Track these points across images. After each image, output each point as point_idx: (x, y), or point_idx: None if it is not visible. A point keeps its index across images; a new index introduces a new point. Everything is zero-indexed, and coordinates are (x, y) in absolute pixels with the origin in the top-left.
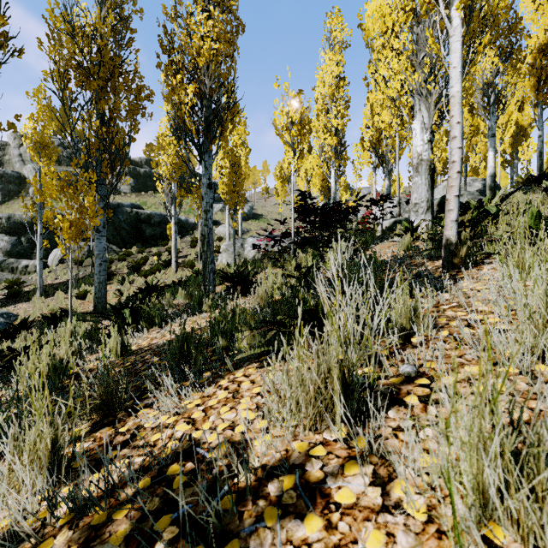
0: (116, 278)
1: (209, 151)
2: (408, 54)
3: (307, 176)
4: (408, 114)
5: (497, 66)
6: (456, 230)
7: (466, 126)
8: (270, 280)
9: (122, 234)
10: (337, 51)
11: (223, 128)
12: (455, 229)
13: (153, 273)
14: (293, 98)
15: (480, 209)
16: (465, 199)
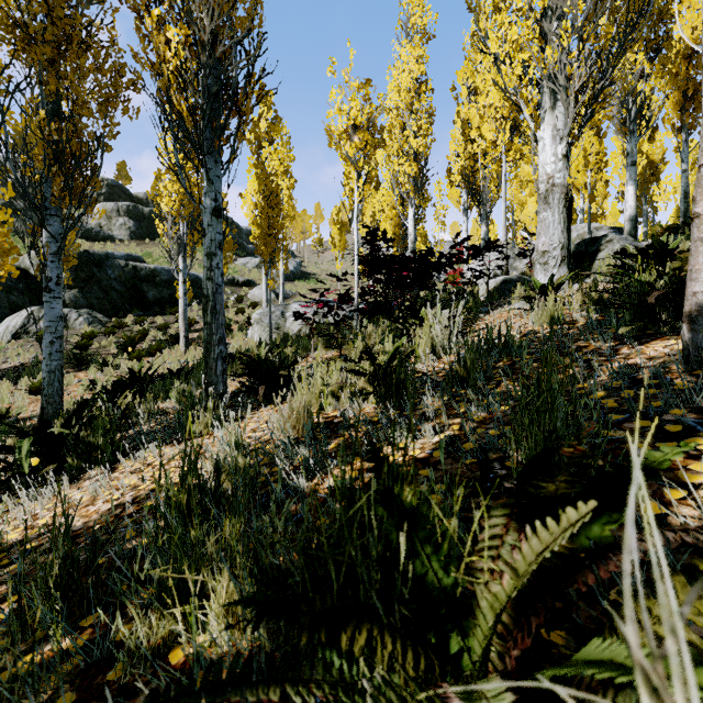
0: (95, 361)
1: (215, 152)
2: (536, 16)
3: (374, 222)
4: (533, 114)
5: (642, 65)
6: None
7: (591, 153)
8: (317, 378)
9: (113, 297)
10: (418, 43)
11: (241, 119)
12: None
13: (152, 354)
14: (357, 90)
15: None
16: (616, 245)
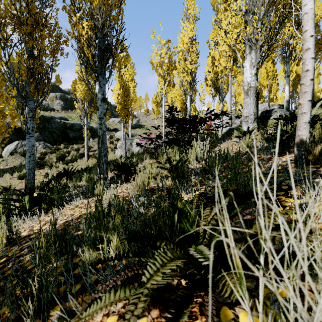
0: (47, 165)
1: (103, 74)
2: (242, 13)
3: (172, 102)
4: (241, 55)
5: (291, 32)
6: (309, 131)
7: (269, 71)
8: (147, 170)
9: (54, 136)
10: (191, 22)
11: (113, 59)
12: (308, 130)
13: (72, 161)
14: (164, 45)
15: (318, 114)
16: (278, 113)
